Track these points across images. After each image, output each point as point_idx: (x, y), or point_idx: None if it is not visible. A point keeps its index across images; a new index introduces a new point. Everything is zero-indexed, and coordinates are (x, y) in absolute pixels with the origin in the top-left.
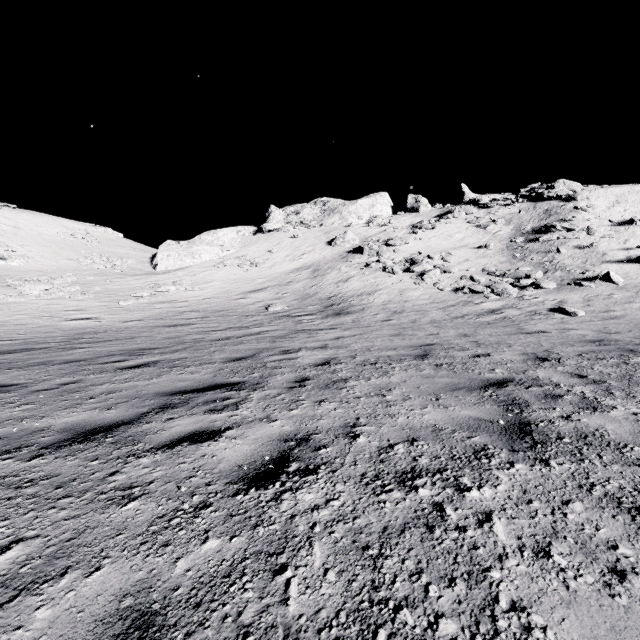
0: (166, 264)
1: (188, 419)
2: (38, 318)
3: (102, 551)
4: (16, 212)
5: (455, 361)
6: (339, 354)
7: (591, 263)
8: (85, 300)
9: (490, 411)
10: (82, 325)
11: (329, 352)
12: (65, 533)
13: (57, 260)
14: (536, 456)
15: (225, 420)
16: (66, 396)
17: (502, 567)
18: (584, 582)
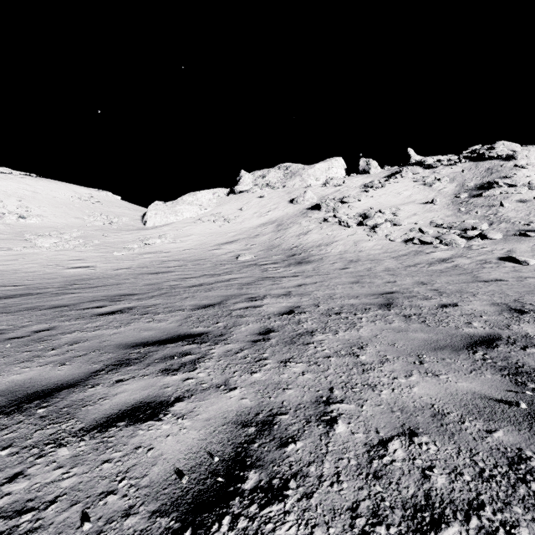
0: (154, 221)
1: (138, 382)
2: (45, 266)
3: None
4: (36, 180)
5: (423, 312)
6: (302, 302)
7: (534, 215)
8: (86, 251)
9: (496, 384)
10: (80, 272)
11: (293, 300)
12: None
13: (66, 218)
14: None
15: (177, 386)
16: (31, 346)
17: None
18: None
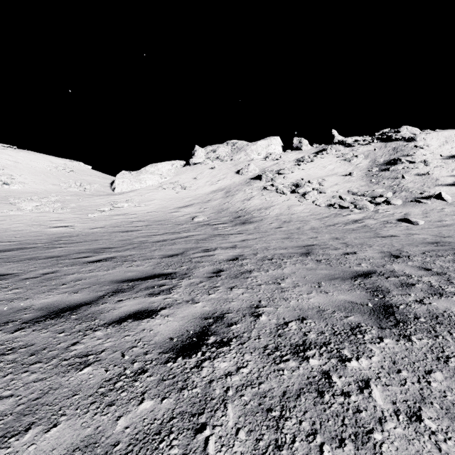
0: (121, 188)
1: (133, 301)
2: (30, 226)
3: (60, 409)
4: (16, 151)
5: (331, 257)
6: (245, 252)
7: (427, 186)
8: (64, 213)
9: (360, 296)
10: (61, 231)
11: (237, 250)
12: (33, 393)
13: (45, 185)
14: (400, 332)
15: (160, 302)
16: (45, 283)
17: (382, 429)
18: (453, 445)
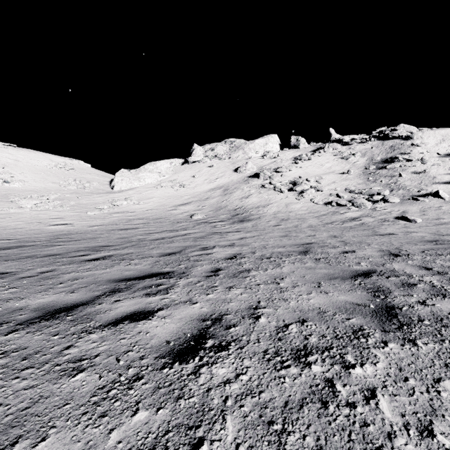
0: (120, 186)
1: (130, 301)
2: (30, 224)
3: (50, 421)
4: (17, 150)
5: (329, 256)
6: (243, 250)
7: (425, 184)
8: (63, 211)
9: (361, 297)
10: (60, 229)
11: (236, 249)
12: (22, 402)
13: (45, 183)
14: (404, 336)
15: (158, 302)
16: (42, 282)
17: (392, 446)
18: None
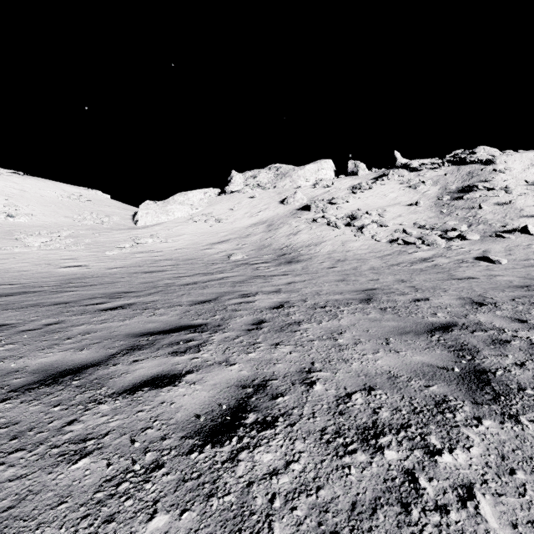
0: (145, 220)
1: (152, 361)
2: (38, 265)
3: (38, 527)
4: (23, 178)
5: (398, 305)
6: (291, 298)
7: (510, 217)
8: (77, 250)
9: (442, 357)
10: (73, 271)
11: (283, 296)
12: (5, 499)
13: (55, 217)
14: (503, 411)
15: (186, 363)
16: (47, 336)
17: None
18: None
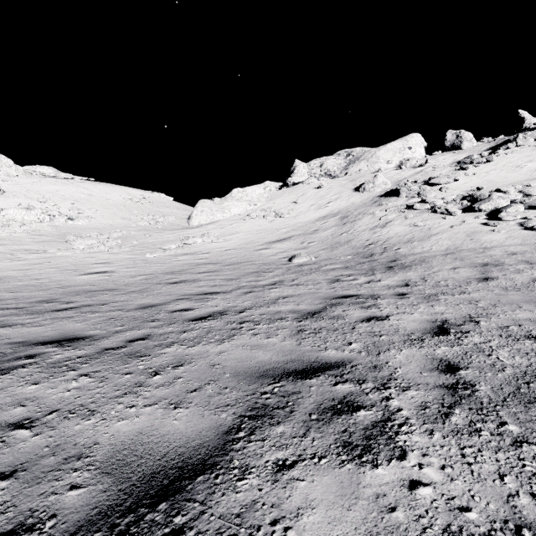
0: (199, 219)
1: None
2: (61, 272)
3: None
4: (94, 184)
5: None
6: None
7: None
8: (119, 253)
9: None
10: (89, 280)
11: None
12: None
13: (113, 219)
14: None
15: None
16: None
17: None
18: None
